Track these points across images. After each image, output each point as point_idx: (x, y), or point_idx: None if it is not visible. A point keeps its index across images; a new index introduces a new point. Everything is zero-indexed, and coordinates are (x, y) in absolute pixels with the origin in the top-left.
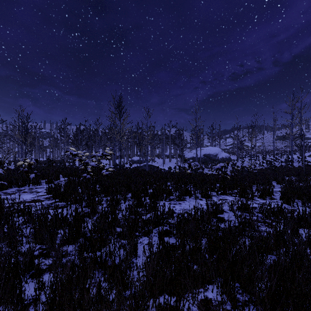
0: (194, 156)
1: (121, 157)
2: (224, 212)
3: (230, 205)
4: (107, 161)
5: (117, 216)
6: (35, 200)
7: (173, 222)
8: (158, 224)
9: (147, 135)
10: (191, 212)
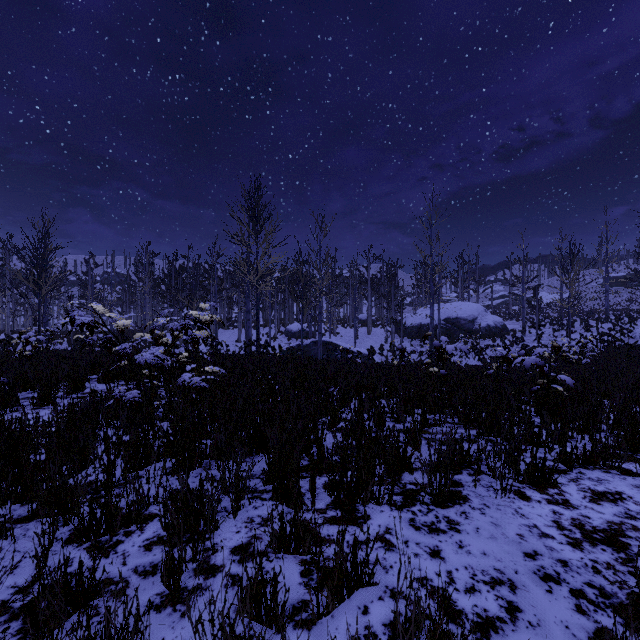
0: (423, 323)
1: (265, 324)
2: None
3: None
4: (234, 333)
5: None
6: None
7: None
8: None
9: (320, 275)
10: None
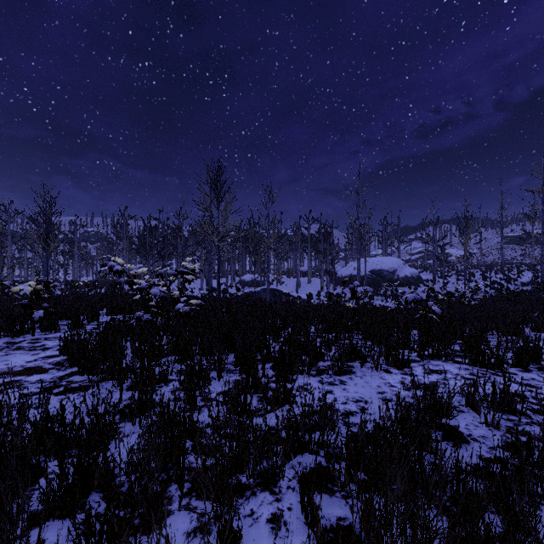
0: (353, 274)
1: (223, 275)
2: (452, 409)
3: (467, 393)
4: (197, 282)
5: (195, 424)
6: (30, 369)
7: (339, 454)
8: (298, 449)
9: (268, 235)
10: (383, 423)
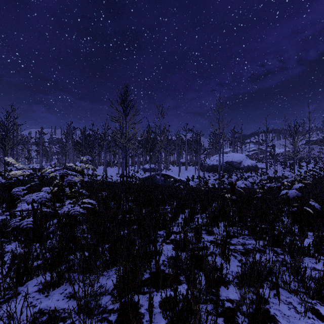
0: (214, 164)
1: (132, 164)
2: None
3: None
4: (116, 169)
5: None
6: None
7: None
8: None
9: (160, 139)
10: None
